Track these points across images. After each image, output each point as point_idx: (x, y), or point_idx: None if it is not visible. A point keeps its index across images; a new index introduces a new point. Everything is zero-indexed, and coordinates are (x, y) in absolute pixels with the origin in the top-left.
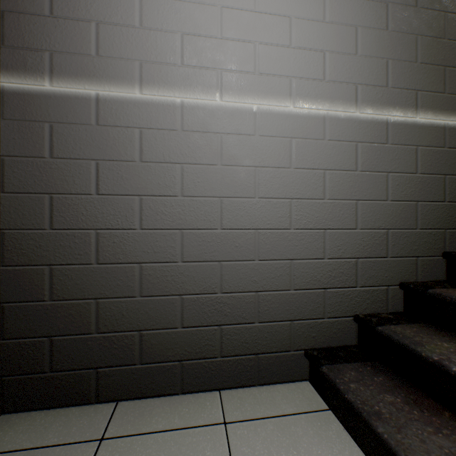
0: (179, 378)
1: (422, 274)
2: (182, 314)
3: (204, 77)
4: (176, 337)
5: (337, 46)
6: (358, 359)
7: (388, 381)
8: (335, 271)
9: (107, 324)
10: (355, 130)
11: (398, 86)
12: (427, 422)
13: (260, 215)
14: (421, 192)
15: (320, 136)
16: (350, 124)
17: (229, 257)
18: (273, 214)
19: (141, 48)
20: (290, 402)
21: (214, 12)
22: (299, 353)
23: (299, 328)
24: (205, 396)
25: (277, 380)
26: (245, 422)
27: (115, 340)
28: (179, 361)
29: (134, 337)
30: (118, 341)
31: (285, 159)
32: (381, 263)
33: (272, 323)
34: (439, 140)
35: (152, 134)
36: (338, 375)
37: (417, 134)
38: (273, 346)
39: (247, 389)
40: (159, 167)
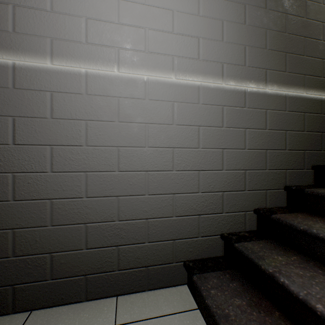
0: (84, 289)
1: (270, 202)
2: (87, 238)
3: (105, 53)
4: (81, 256)
5: (208, 34)
6: (221, 268)
7: (240, 286)
8: (207, 201)
9: (22, 249)
10: (221, 97)
11: (253, 65)
12: (262, 321)
13: (149, 160)
14: (269, 143)
15: (195, 101)
16: (218, 92)
17: (125, 193)
18: (159, 160)
19: (52, 28)
20: (169, 303)
21: (113, 3)
22: (180, 264)
23: (180, 245)
24: (104, 302)
25: (163, 286)
26: (131, 324)
27: (29, 262)
28: (84, 275)
29: (46, 258)
30: (32, 262)
31: (169, 117)
32: (241, 195)
33: (159, 242)
34: (282, 105)
35: (61, 96)
36: (203, 282)
37: (266, 101)
38: (159, 260)
39: (139, 294)
40: (67, 122)
